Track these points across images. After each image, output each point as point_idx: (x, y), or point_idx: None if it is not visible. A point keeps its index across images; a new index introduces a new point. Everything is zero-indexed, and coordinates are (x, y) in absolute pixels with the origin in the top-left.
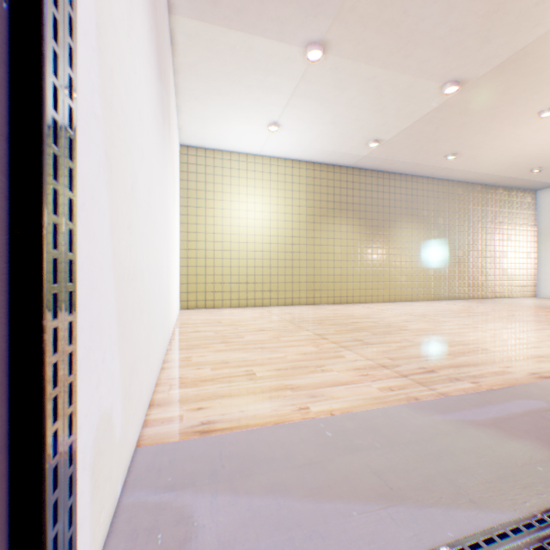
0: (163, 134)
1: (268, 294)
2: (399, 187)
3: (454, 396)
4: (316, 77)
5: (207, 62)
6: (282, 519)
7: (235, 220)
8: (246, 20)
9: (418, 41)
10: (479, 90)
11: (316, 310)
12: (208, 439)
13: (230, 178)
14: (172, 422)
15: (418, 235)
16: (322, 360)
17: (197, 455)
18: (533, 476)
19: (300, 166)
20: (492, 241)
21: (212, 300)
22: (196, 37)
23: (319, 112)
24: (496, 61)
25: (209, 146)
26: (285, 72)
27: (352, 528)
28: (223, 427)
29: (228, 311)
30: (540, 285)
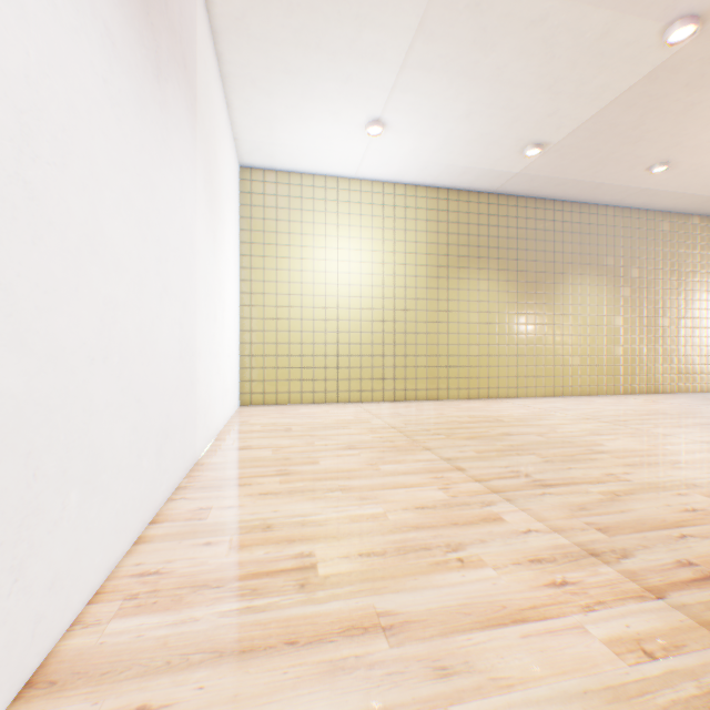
0: (154, 93)
1: (369, 384)
2: (568, 222)
3: None
4: (443, 26)
5: (262, 8)
6: None
7: (319, 275)
8: None
9: None
10: None
11: (442, 410)
12: None
13: (313, 213)
14: None
15: (598, 295)
16: (458, 528)
17: None
18: None
19: (417, 193)
20: None
21: (287, 392)
22: None
23: (446, 95)
24: None
25: (281, 166)
26: (391, 19)
27: None
28: None
29: (307, 410)
30: None
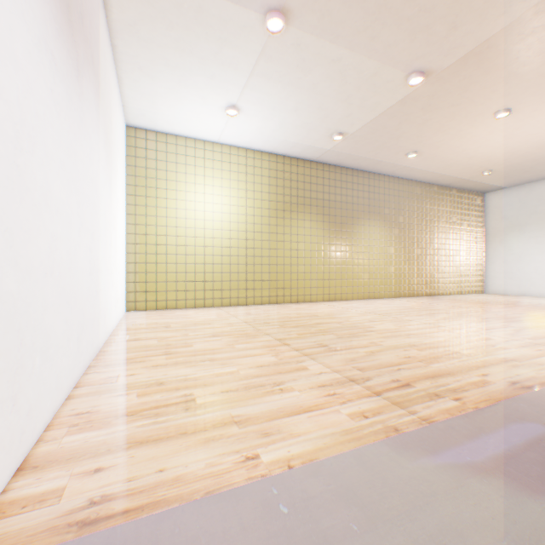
0: (76, 89)
1: (228, 293)
2: (362, 184)
3: (440, 423)
4: (278, 54)
5: (150, 21)
6: None
7: (191, 212)
8: None
9: (385, 20)
10: (443, 84)
11: (279, 310)
12: (87, 543)
13: (186, 166)
14: (40, 505)
15: (380, 233)
16: (282, 375)
17: None
18: None
19: (262, 157)
20: (447, 239)
21: (165, 300)
22: None
23: (281, 96)
24: (461, 52)
25: (161, 129)
26: (243, 44)
27: None
28: (121, 509)
29: (182, 313)
30: (489, 282)
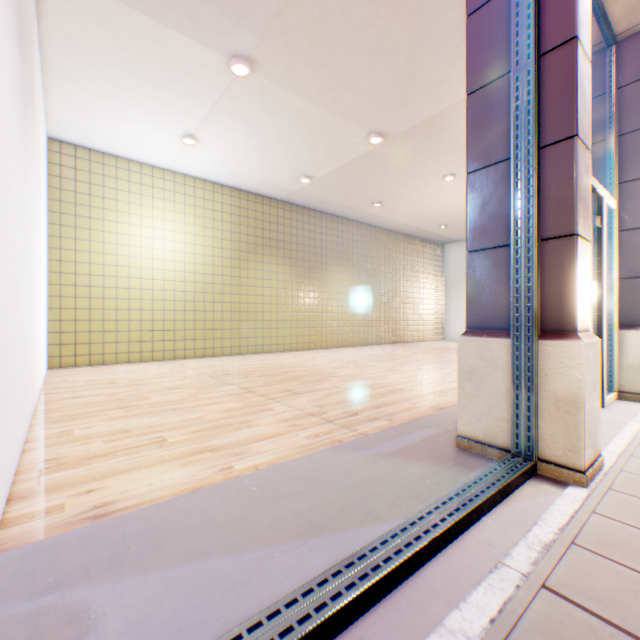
0: (28, 125)
1: (185, 344)
2: (333, 229)
3: (374, 434)
4: (245, 95)
5: (97, 38)
6: (204, 580)
7: (138, 249)
8: (155, 3)
9: (348, 86)
10: (401, 146)
11: (245, 361)
12: (107, 523)
13: (131, 194)
14: (50, 514)
15: (351, 280)
16: (251, 415)
17: (92, 543)
18: (425, 488)
19: (226, 191)
20: (414, 288)
21: (104, 354)
22: (80, 1)
23: (248, 134)
24: (413, 123)
25: (98, 147)
26: (207, 80)
27: (277, 568)
28: (127, 506)
29: (128, 368)
30: (449, 329)
